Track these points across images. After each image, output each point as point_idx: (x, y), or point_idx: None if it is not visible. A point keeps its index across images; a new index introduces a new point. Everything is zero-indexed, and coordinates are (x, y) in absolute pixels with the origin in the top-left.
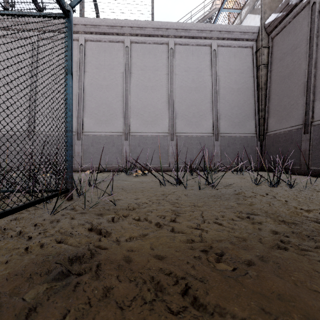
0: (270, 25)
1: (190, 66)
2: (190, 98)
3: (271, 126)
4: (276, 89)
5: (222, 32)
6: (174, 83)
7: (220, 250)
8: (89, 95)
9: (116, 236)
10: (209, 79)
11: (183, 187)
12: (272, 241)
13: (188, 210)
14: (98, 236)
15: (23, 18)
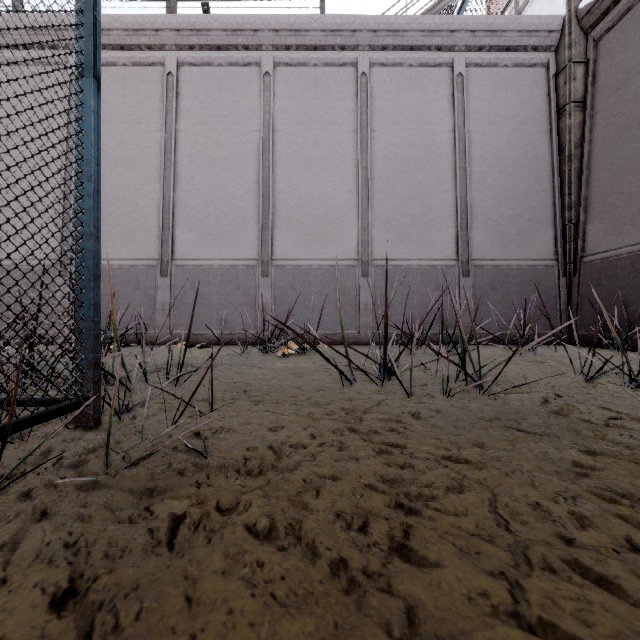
0: (592, 11)
1: (405, 111)
2: (406, 182)
3: (594, 241)
4: (608, 155)
5: (478, 34)
6: (369, 150)
7: None
8: (187, 180)
9: None
10: (449, 140)
11: (401, 389)
12: None
13: (441, 483)
14: None
15: None
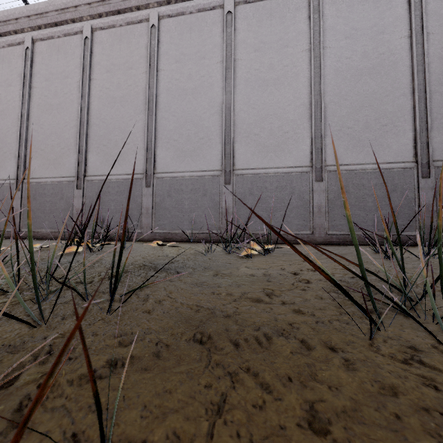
0: None
1: (357, 25)
2: (359, 91)
3: None
4: None
5: None
6: (322, 65)
7: None
8: (165, 109)
9: None
10: (404, 45)
11: None
12: None
13: None
14: None
15: None
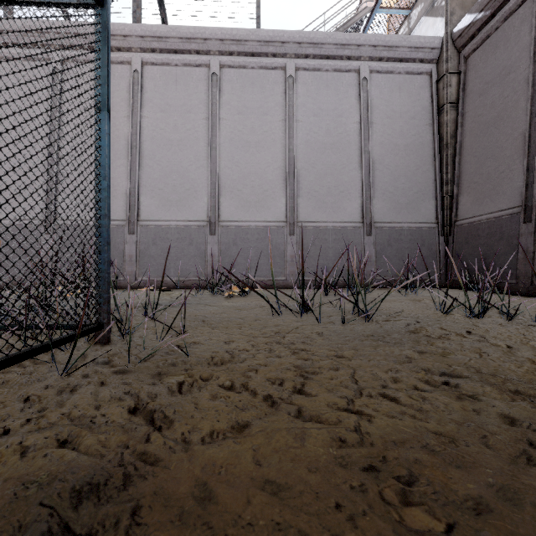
0: (462, 35)
1: (322, 106)
2: (323, 161)
3: (463, 209)
4: (473, 145)
5: (379, 48)
6: (295, 136)
7: (406, 468)
8: (150, 157)
9: (183, 429)
10: (356, 129)
11: (314, 318)
12: (512, 445)
13: (327, 366)
14: (146, 430)
15: (20, 8)
